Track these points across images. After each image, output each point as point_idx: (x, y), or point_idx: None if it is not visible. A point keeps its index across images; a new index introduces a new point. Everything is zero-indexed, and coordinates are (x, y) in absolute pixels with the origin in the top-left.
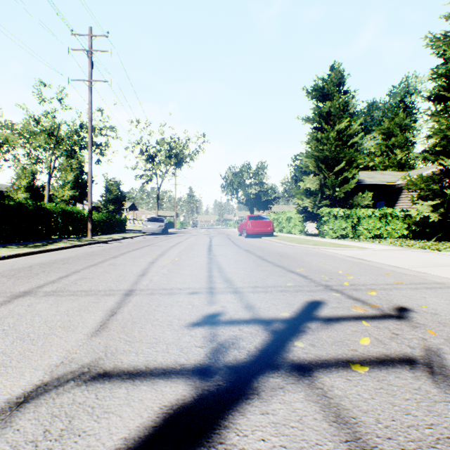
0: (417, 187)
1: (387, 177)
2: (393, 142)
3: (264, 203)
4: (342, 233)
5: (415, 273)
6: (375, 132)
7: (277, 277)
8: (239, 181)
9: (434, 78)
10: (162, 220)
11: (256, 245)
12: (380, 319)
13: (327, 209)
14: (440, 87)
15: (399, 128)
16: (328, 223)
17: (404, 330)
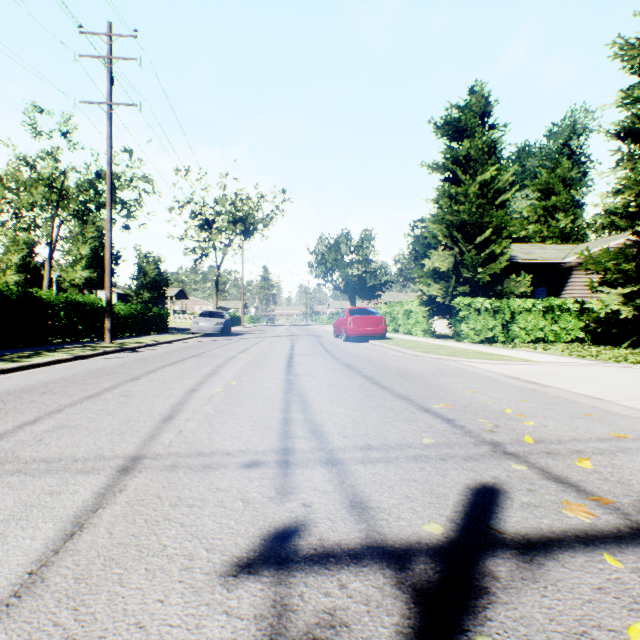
0: (600, 267)
1: (549, 252)
2: (554, 203)
3: (371, 289)
4: (489, 336)
5: (636, 413)
6: (528, 188)
7: (403, 423)
8: (335, 258)
9: (627, 104)
10: (222, 315)
11: (362, 355)
12: (636, 544)
13: (466, 299)
14: (635, 118)
15: (562, 183)
16: (468, 321)
17: None
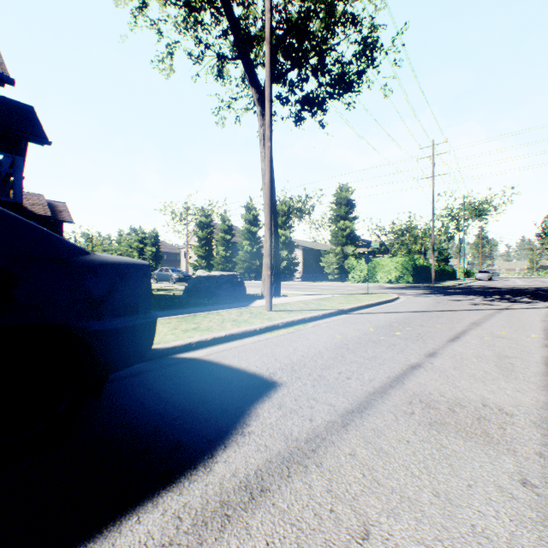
0: None
1: None
2: None
3: None
4: None
5: None
6: None
7: None
8: None
9: None
10: (487, 272)
11: None
12: None
13: None
14: None
15: None
16: None
17: None
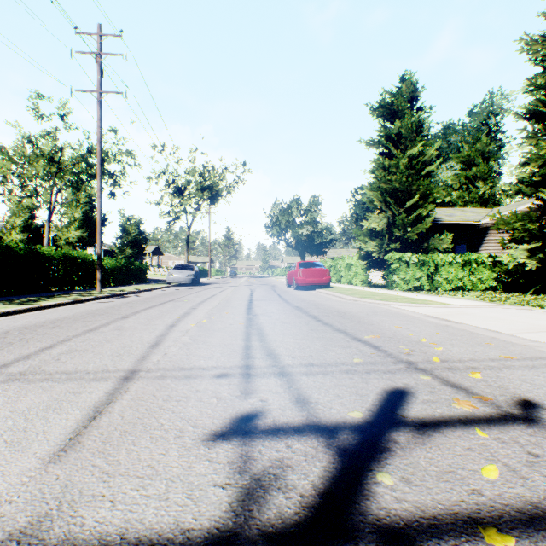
0: (509, 227)
1: (469, 215)
2: (474, 172)
3: (318, 247)
4: (416, 285)
5: (525, 342)
6: (452, 160)
7: (339, 348)
8: (287, 220)
9: (532, 90)
10: (192, 267)
11: (309, 300)
12: (501, 424)
13: (397, 254)
14: (538, 102)
15: (481, 155)
16: (399, 272)
17: (545, 447)
